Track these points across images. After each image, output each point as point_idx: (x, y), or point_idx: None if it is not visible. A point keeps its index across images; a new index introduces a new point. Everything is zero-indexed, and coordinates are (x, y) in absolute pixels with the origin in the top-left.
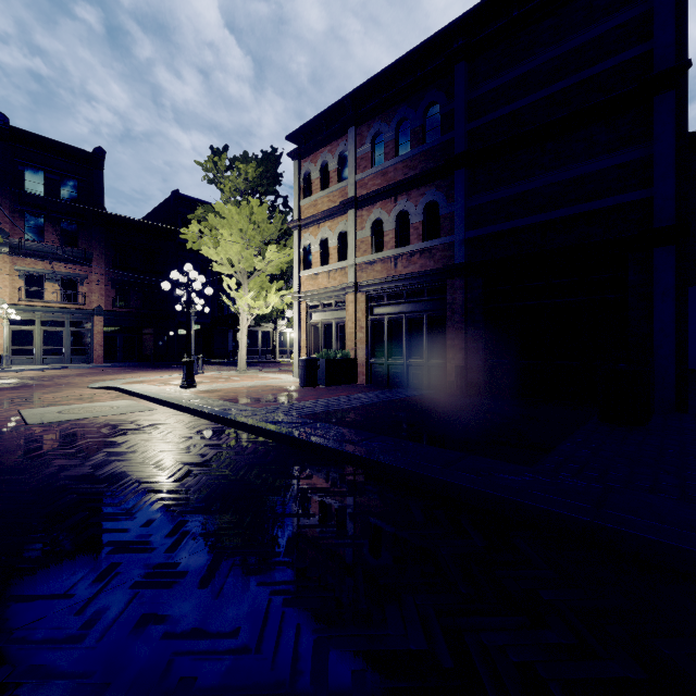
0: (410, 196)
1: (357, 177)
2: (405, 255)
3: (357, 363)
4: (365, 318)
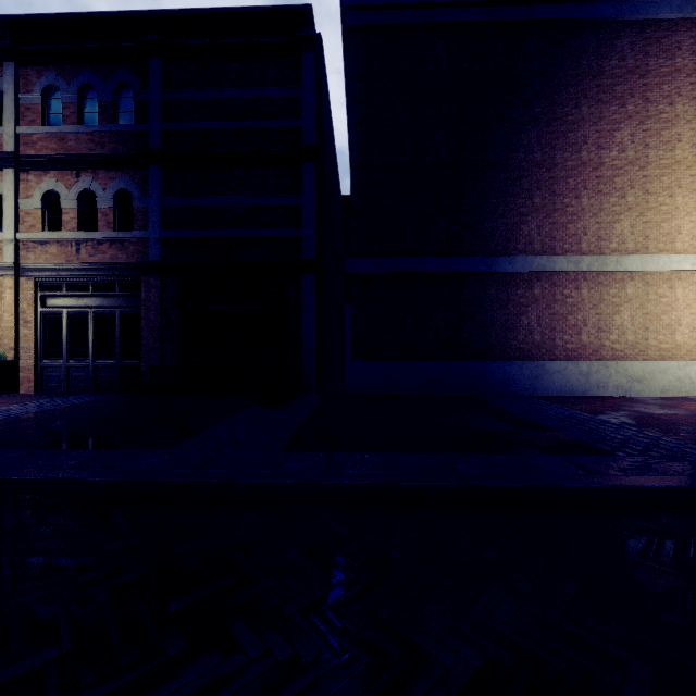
0: (98, 176)
1: (19, 129)
2: (91, 241)
3: (19, 367)
4: (34, 309)
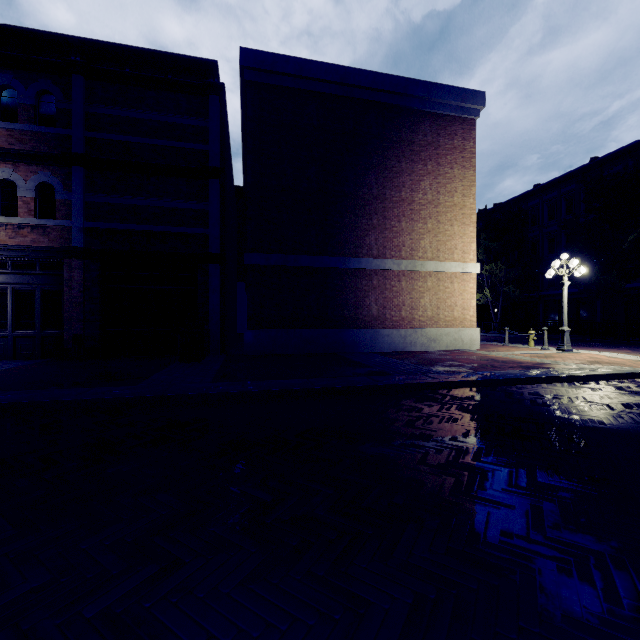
0: (18, 168)
1: None
2: (11, 225)
3: None
4: None
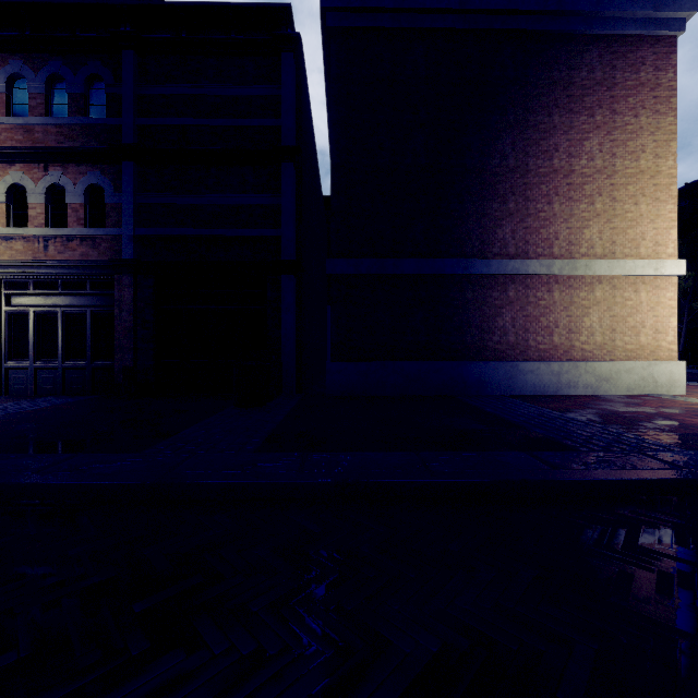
0: (67, 170)
1: None
2: (60, 237)
3: None
4: None
